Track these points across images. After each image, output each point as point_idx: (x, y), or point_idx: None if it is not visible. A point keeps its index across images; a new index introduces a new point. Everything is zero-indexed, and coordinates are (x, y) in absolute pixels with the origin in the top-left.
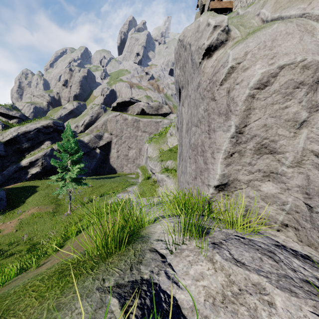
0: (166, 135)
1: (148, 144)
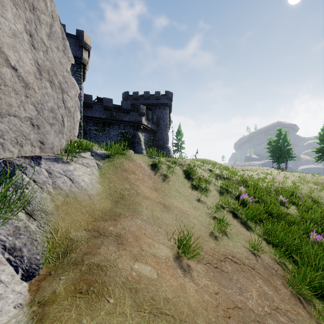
0: None
1: None
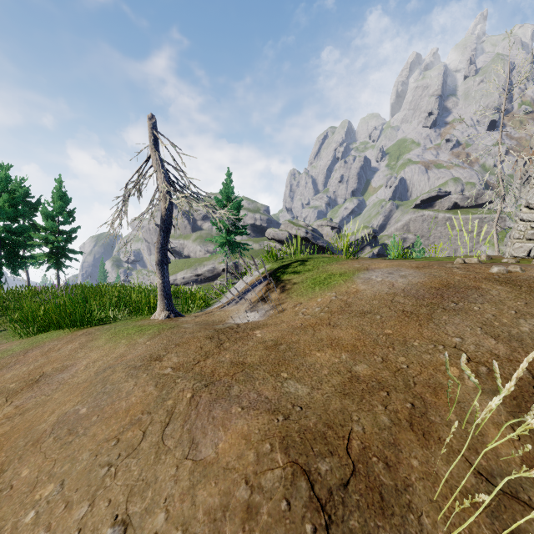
0: (504, 239)
1: (485, 247)
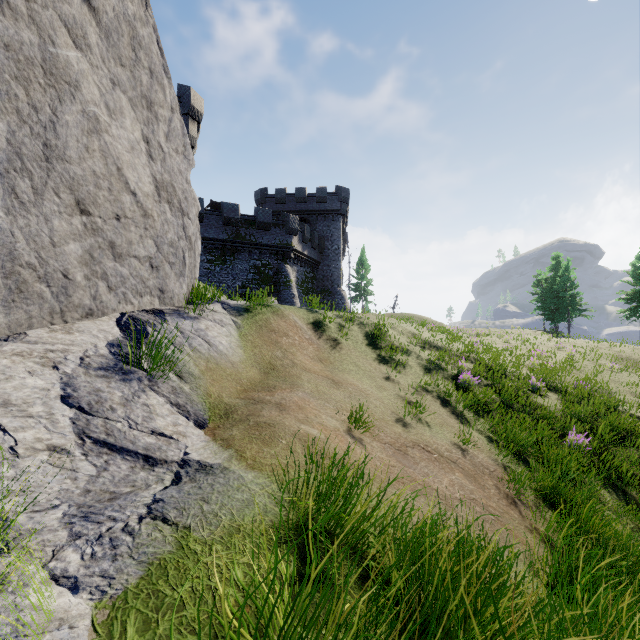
0: None
1: None
